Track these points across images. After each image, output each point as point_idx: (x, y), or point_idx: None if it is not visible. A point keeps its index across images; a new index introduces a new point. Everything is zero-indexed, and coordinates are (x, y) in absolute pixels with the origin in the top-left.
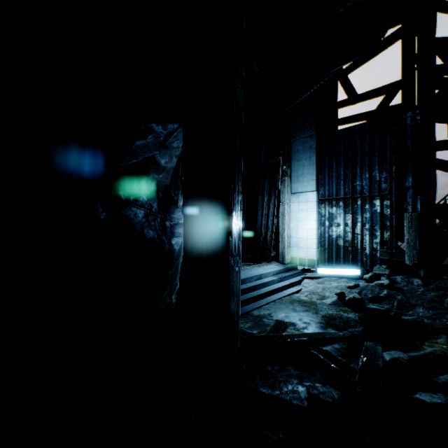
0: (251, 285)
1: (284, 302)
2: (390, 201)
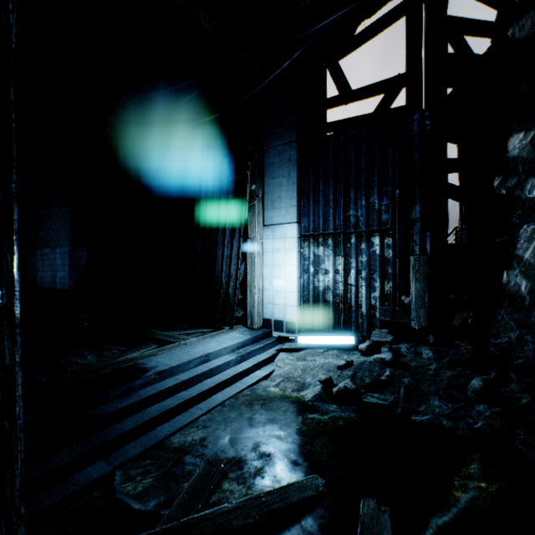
0: (185, 377)
1: (239, 404)
2: (393, 238)
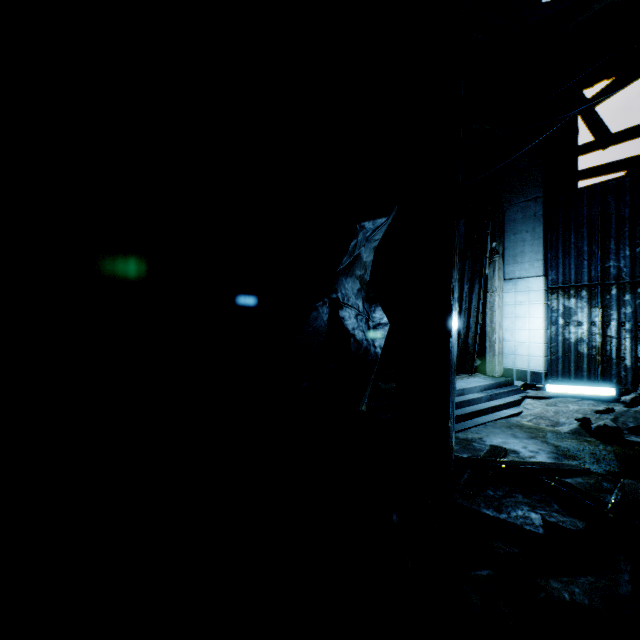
0: None
1: (498, 426)
2: None
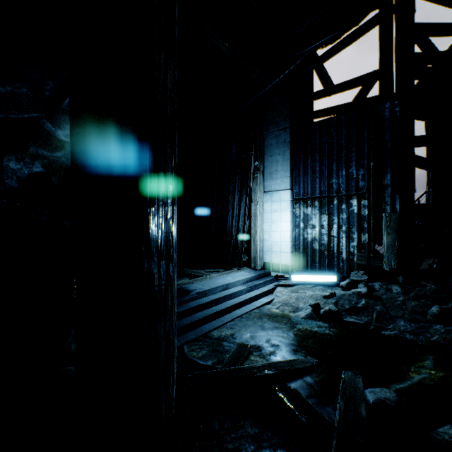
0: (214, 297)
1: (252, 317)
2: (368, 200)
